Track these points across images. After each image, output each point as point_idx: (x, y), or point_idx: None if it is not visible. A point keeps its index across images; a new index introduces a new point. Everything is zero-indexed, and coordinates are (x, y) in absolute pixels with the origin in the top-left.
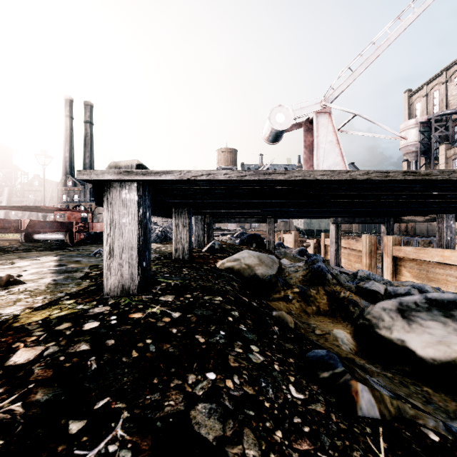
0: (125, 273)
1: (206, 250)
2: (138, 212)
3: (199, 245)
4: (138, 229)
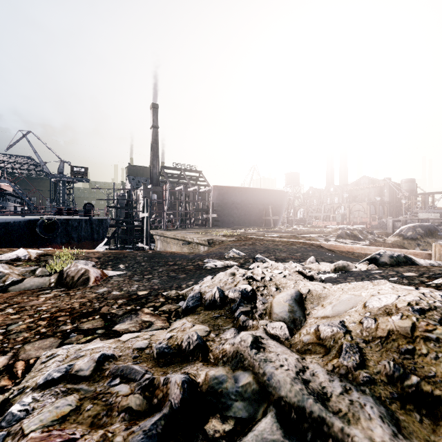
0: (390, 230)
1: None
2: (392, 223)
3: None
4: (392, 225)
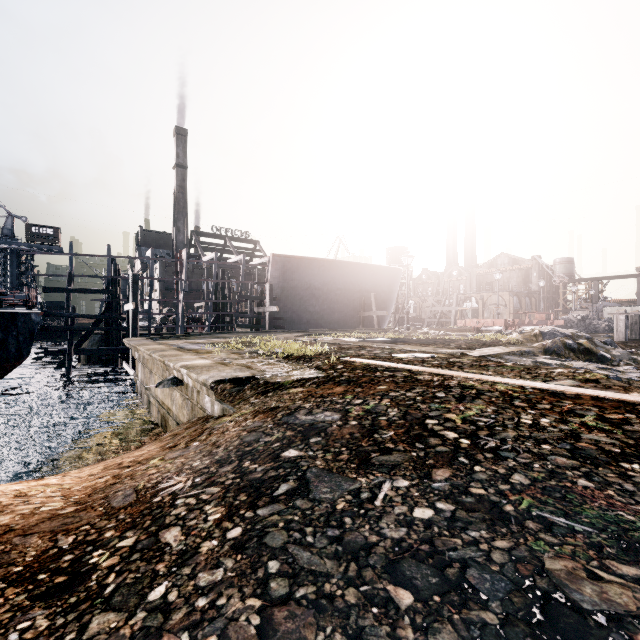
0: (620, 335)
1: None
2: (625, 321)
3: None
4: (625, 325)
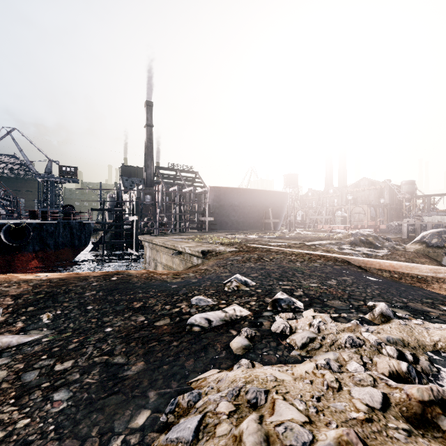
0: (405, 235)
1: None
2: (407, 227)
3: None
4: (407, 229)
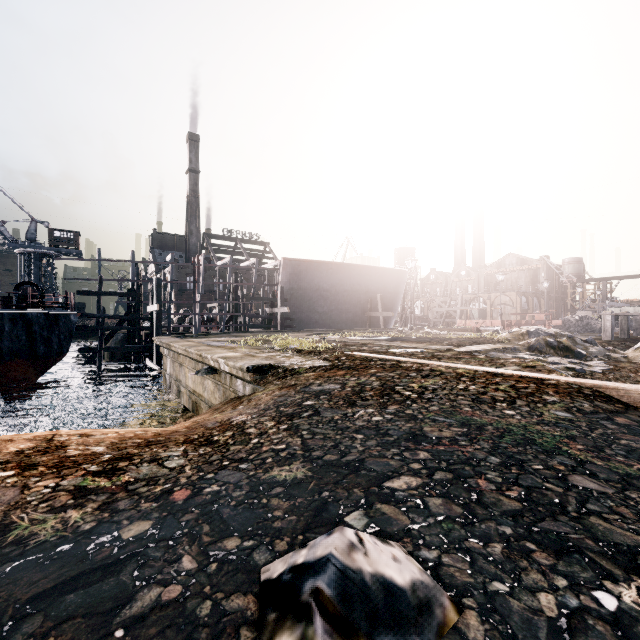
0: (607, 334)
1: (639, 336)
2: (611, 322)
3: (637, 334)
4: (611, 325)
